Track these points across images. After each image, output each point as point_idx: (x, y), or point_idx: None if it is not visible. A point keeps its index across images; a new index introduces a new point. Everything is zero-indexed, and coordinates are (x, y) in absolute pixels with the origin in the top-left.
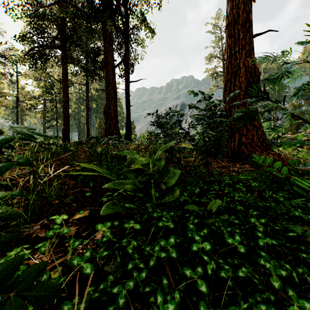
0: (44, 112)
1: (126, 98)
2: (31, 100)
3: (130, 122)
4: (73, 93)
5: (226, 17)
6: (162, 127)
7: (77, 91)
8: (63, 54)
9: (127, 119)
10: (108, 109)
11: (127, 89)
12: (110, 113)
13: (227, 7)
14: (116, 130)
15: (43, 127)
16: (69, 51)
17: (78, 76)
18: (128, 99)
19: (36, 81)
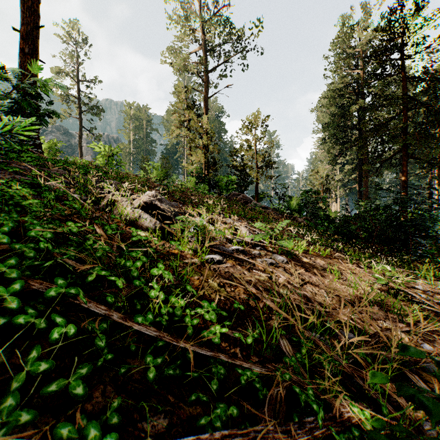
0: None
1: None
2: None
3: None
4: None
5: (19, 64)
6: None
7: None
8: None
9: None
10: None
11: None
12: None
13: (19, 58)
14: None
15: None
16: None
17: None
18: None
19: None
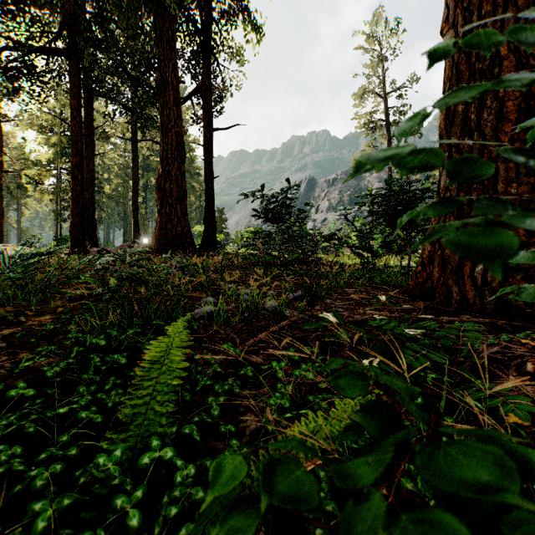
0: (57, 190)
1: (206, 161)
2: (29, 167)
3: (212, 209)
4: (115, 157)
5: None
6: (279, 220)
7: (122, 154)
8: (70, 65)
9: (208, 204)
10: (166, 182)
11: (208, 144)
12: (170, 191)
13: None
14: (184, 225)
15: (56, 218)
16: (90, 65)
17: (116, 123)
18: (210, 164)
19: (43, 134)
